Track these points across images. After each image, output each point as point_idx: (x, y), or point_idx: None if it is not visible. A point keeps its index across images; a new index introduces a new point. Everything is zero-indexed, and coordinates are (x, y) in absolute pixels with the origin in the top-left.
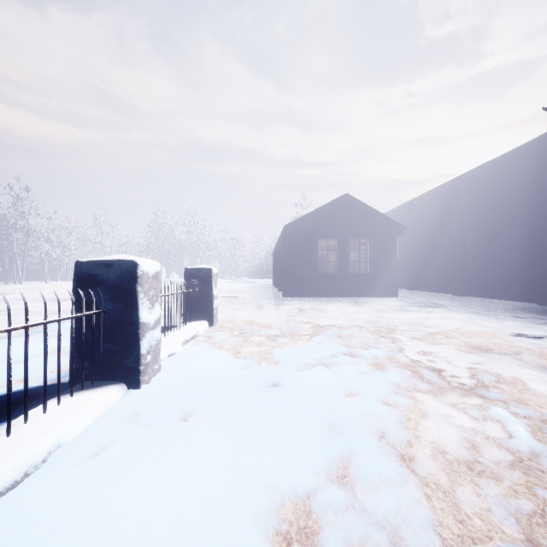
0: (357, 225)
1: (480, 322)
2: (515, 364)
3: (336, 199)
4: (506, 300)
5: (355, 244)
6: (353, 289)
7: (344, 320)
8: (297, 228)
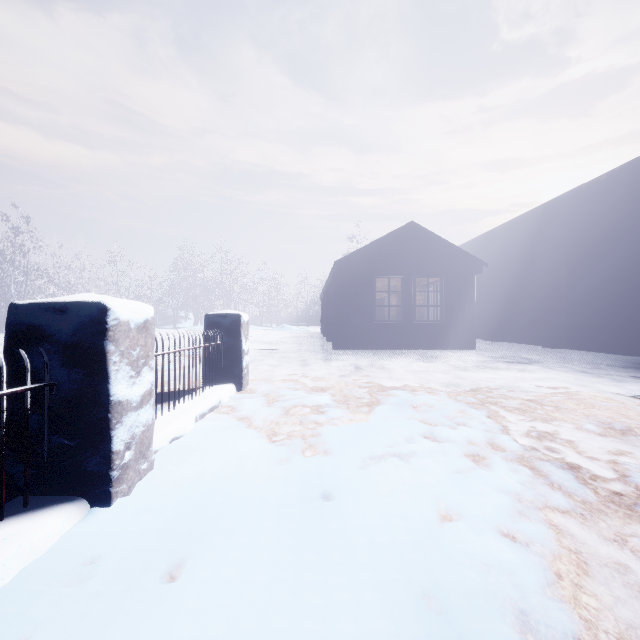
0: (425, 260)
1: (594, 385)
2: None
3: (399, 228)
4: (612, 354)
5: (422, 284)
6: (420, 340)
7: (413, 382)
8: (351, 264)
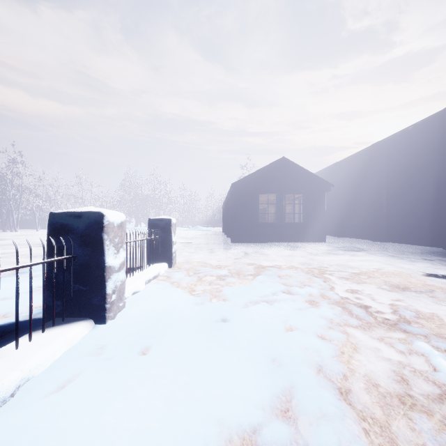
0: (292, 183)
1: (396, 264)
2: (430, 301)
3: (275, 161)
4: (416, 245)
5: (291, 198)
6: (289, 236)
7: (282, 262)
8: (243, 185)
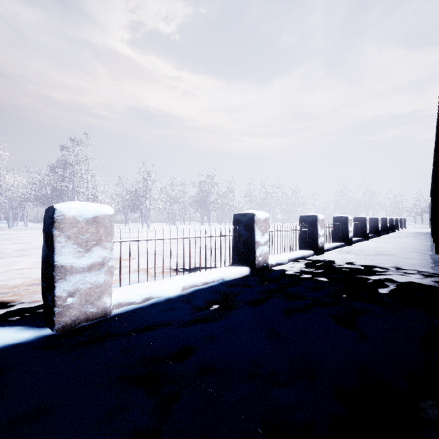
0: None
1: None
2: None
3: None
4: None
5: None
6: None
7: None
8: None
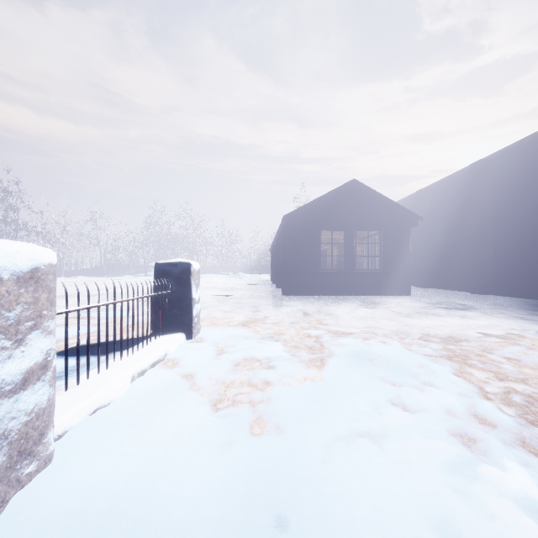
0: (366, 215)
1: None
2: None
3: (342, 186)
4: None
5: (360, 237)
6: (361, 286)
7: (362, 330)
8: (299, 218)
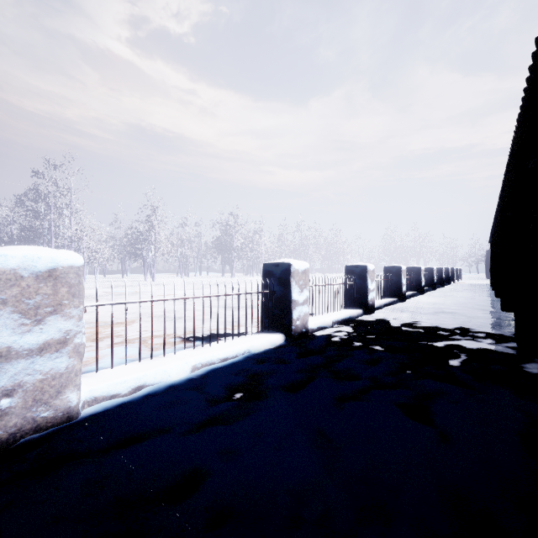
0: None
1: None
2: None
3: None
4: None
5: None
6: None
7: None
8: None
